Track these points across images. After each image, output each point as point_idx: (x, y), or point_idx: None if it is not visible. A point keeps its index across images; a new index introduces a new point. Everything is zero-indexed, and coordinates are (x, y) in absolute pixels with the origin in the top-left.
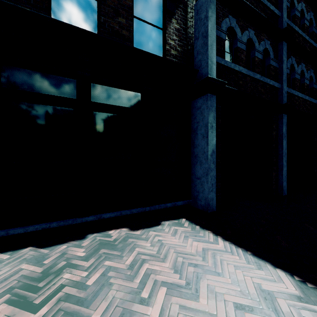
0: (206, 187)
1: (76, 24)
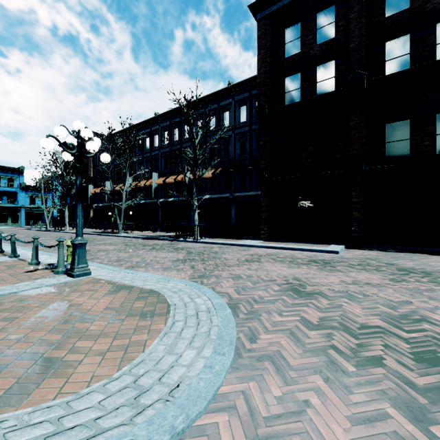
0: None
1: (397, 156)
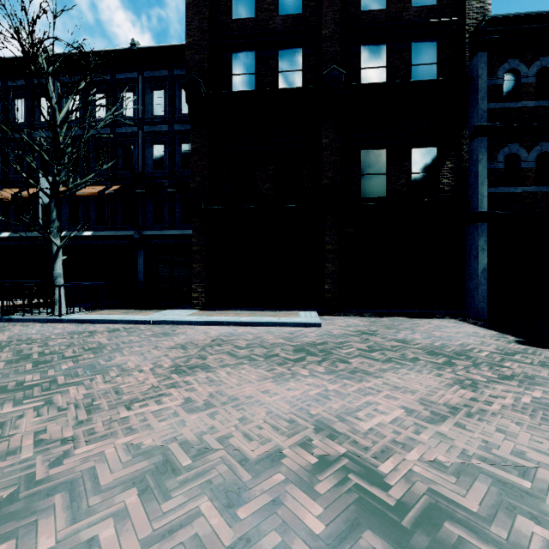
0: (477, 298)
1: (374, 194)
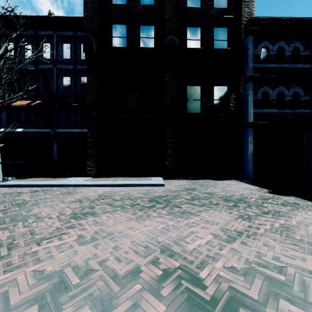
0: (248, 169)
1: (194, 111)
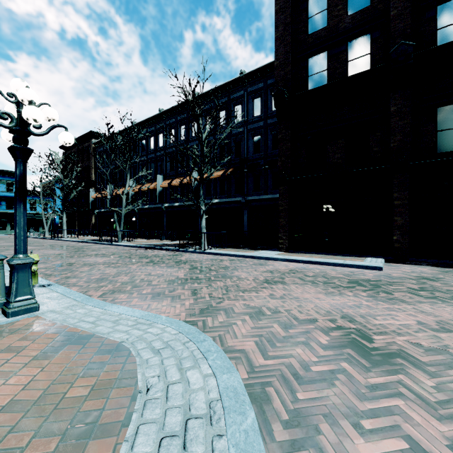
0: None
1: None
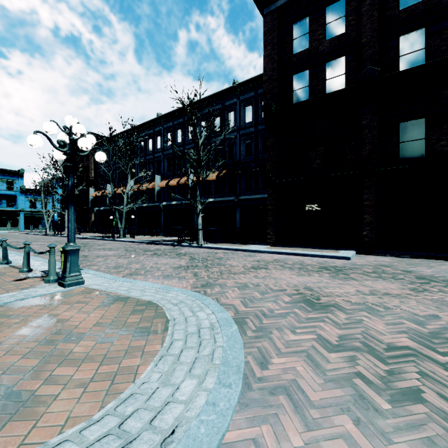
0: None
1: (412, 157)
